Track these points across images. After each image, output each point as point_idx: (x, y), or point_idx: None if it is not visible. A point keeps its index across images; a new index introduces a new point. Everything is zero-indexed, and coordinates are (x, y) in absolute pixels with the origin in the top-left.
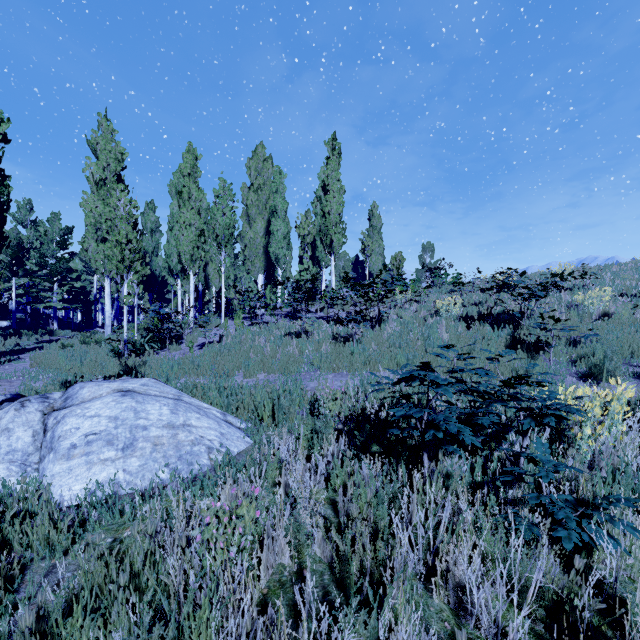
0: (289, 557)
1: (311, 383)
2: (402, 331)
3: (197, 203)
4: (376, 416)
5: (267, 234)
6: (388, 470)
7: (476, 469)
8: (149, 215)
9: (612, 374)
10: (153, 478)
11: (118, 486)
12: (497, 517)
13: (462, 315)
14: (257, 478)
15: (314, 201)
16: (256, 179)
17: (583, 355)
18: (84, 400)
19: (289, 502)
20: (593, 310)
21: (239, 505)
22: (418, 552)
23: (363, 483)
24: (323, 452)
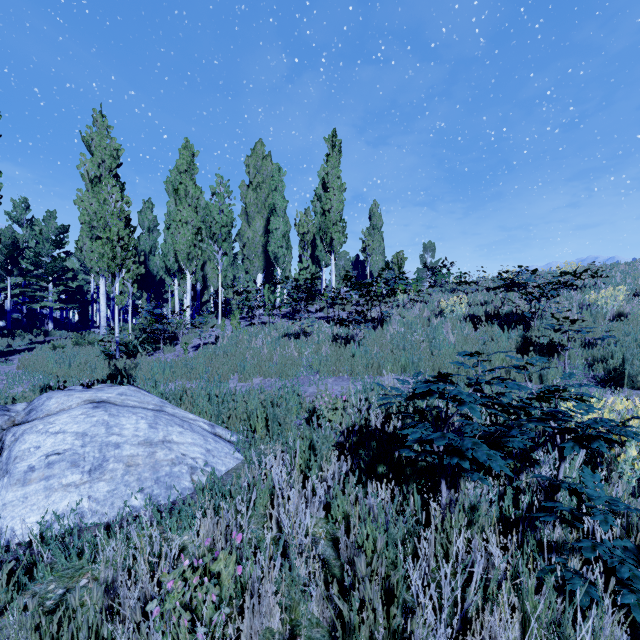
0: (279, 621)
1: (310, 388)
2: (405, 332)
3: (194, 200)
4: (383, 432)
5: (266, 233)
6: (398, 499)
7: (506, 501)
8: (146, 214)
9: (634, 379)
10: (124, 506)
11: (81, 517)
12: (539, 570)
13: (468, 315)
14: (244, 508)
15: (314, 199)
16: (255, 177)
17: (600, 358)
18: (50, 413)
19: (279, 549)
20: (607, 310)
21: (215, 556)
22: (441, 617)
23: (370, 519)
24: (322, 473)
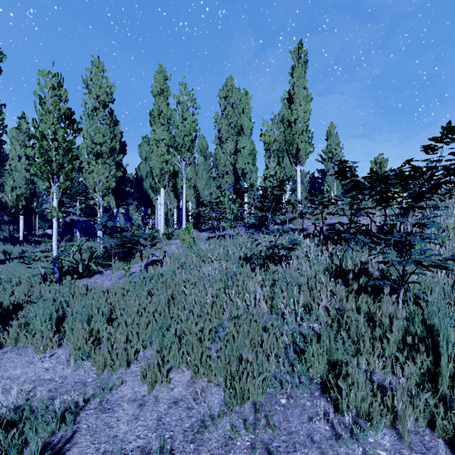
0: None
1: None
2: None
3: (166, 120)
4: None
5: (235, 154)
6: None
7: None
8: (144, 146)
9: None
10: None
11: None
12: None
13: None
14: None
15: (277, 122)
16: (226, 107)
17: None
18: None
19: None
20: None
21: None
22: None
23: None
24: None
